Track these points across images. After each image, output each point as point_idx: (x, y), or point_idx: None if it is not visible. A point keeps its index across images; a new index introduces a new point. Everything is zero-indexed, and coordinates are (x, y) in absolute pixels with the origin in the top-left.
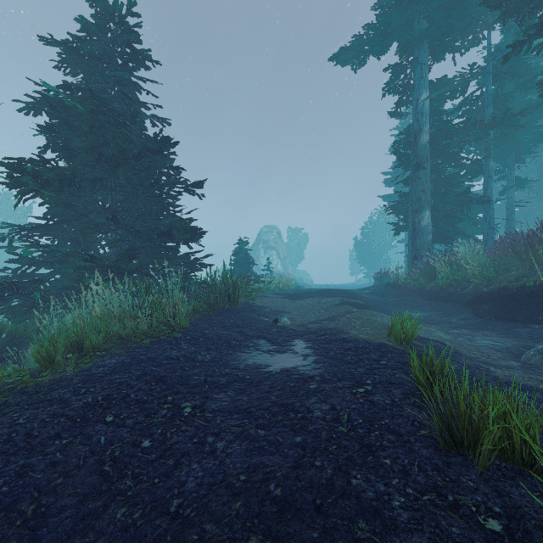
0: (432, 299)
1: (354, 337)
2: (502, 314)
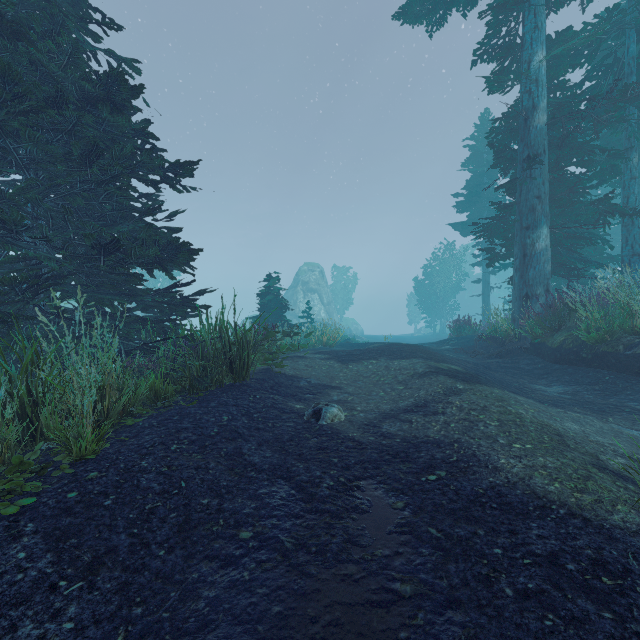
0: (564, 361)
1: (522, 486)
2: None
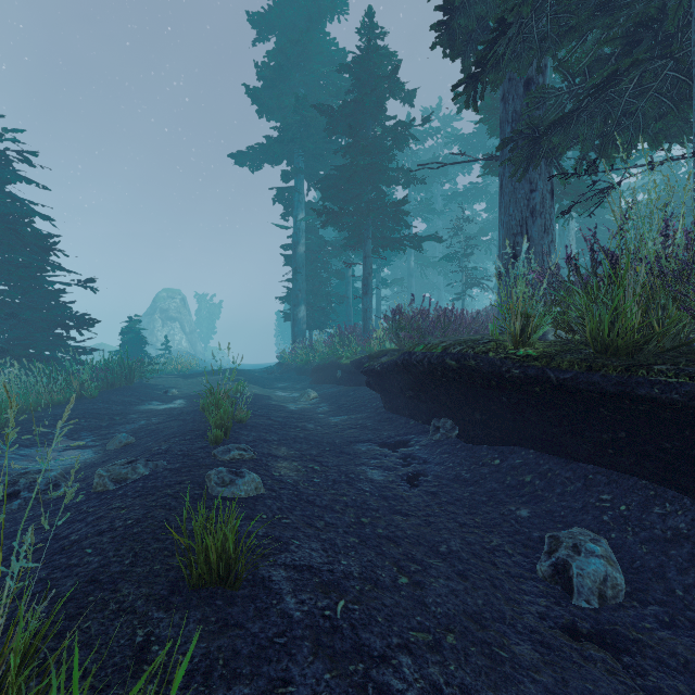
0: (299, 374)
1: None
2: (317, 380)
